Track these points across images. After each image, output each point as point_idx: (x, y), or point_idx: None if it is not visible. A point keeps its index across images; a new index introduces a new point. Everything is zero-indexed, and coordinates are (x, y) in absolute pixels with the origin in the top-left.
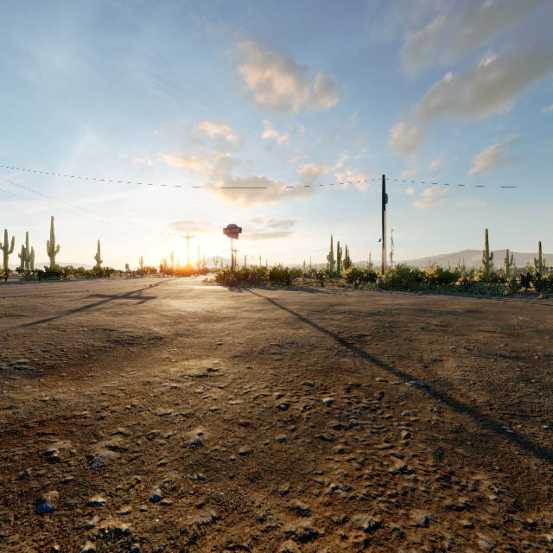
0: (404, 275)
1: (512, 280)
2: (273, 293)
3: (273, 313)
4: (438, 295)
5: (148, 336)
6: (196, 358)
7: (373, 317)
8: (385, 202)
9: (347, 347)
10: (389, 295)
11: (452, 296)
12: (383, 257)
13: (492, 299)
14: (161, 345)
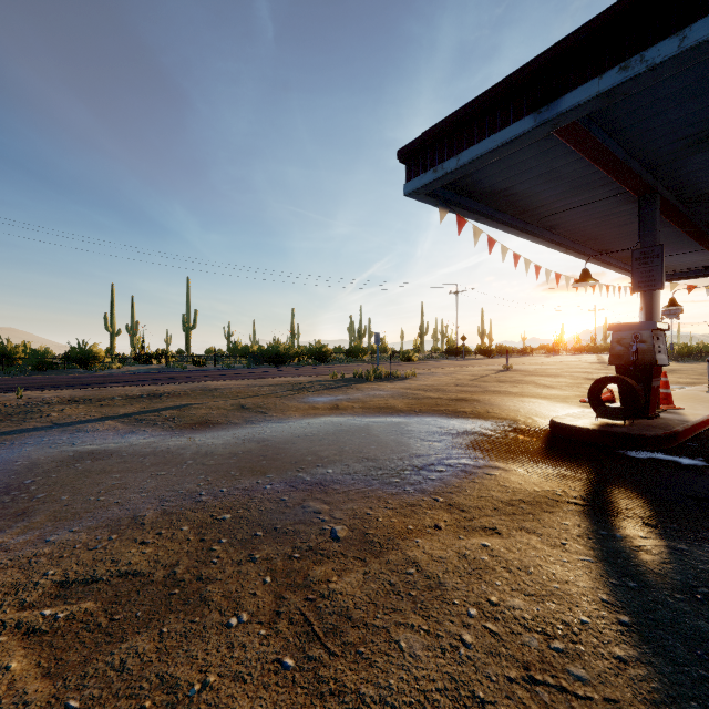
0: None
1: None
2: None
3: None
4: None
5: None
6: (680, 375)
7: None
8: None
9: None
10: None
11: None
12: None
13: None
14: None
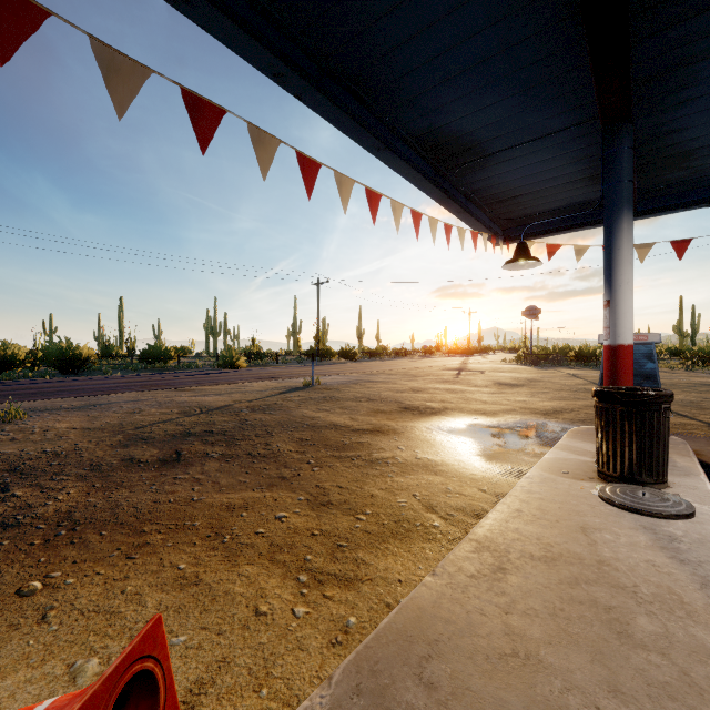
0: None
1: None
2: (576, 371)
3: (574, 381)
4: None
5: (510, 384)
6: (538, 390)
7: None
8: None
9: None
10: None
11: None
12: None
13: None
14: (519, 386)
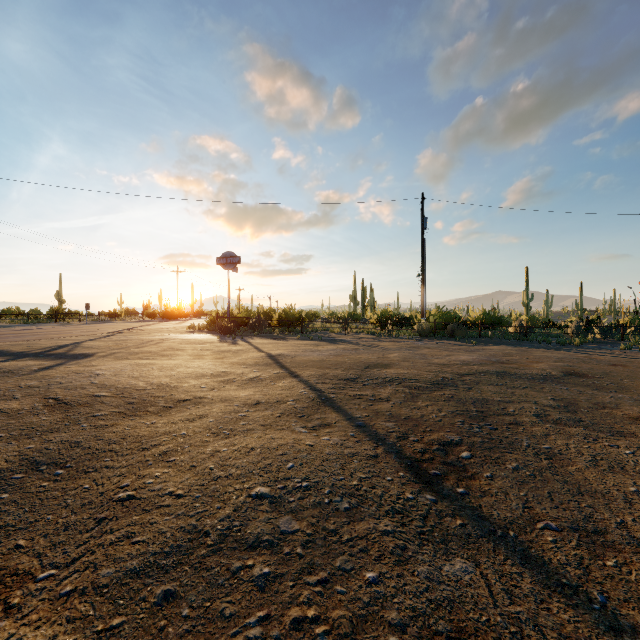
0: (446, 319)
1: (576, 325)
2: (280, 345)
3: (274, 386)
4: (496, 345)
5: None
6: None
7: (442, 391)
8: (425, 227)
9: (436, 495)
10: (437, 347)
11: (516, 347)
12: (422, 297)
13: (568, 351)
14: None
